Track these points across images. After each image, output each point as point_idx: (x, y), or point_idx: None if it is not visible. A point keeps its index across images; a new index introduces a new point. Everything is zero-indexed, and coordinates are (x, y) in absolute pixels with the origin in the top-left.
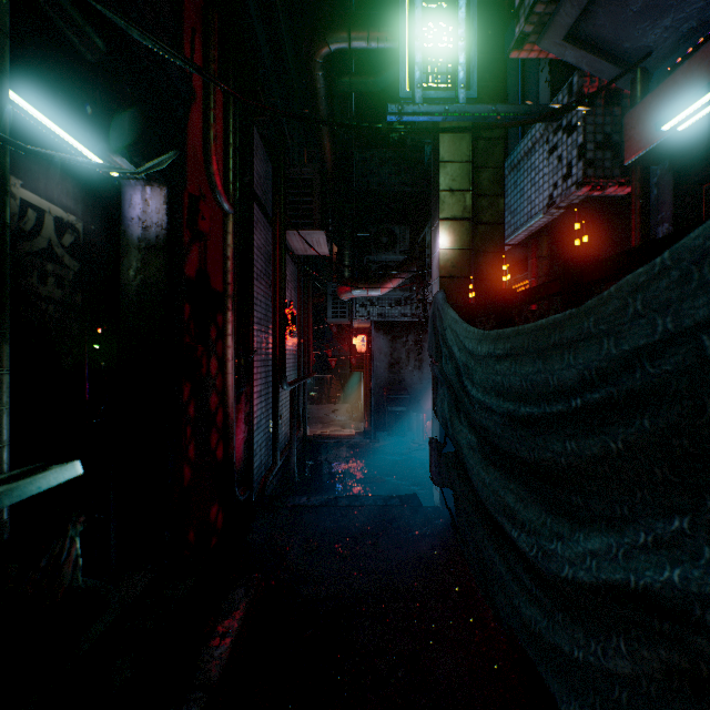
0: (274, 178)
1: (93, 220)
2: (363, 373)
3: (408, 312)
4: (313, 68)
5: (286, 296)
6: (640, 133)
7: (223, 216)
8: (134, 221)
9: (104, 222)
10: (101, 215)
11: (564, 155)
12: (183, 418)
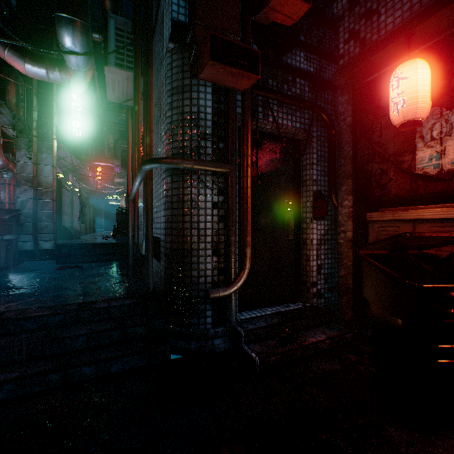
0: None
1: None
2: None
3: None
4: None
5: None
6: None
7: None
8: None
9: None
10: None
11: None
12: None
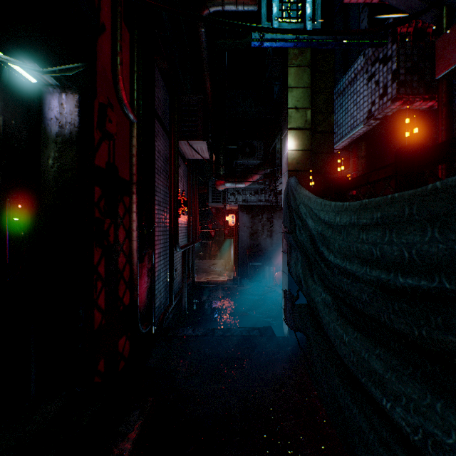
0: (170, 103)
1: (14, 116)
2: (232, 239)
3: (263, 198)
4: (197, 26)
5: (180, 187)
6: (451, 52)
7: (129, 124)
8: (53, 120)
9: (25, 119)
10: (22, 113)
11: (380, 80)
12: (94, 275)
